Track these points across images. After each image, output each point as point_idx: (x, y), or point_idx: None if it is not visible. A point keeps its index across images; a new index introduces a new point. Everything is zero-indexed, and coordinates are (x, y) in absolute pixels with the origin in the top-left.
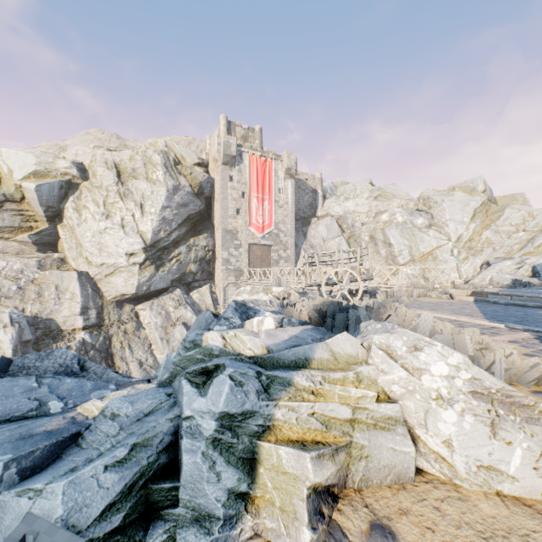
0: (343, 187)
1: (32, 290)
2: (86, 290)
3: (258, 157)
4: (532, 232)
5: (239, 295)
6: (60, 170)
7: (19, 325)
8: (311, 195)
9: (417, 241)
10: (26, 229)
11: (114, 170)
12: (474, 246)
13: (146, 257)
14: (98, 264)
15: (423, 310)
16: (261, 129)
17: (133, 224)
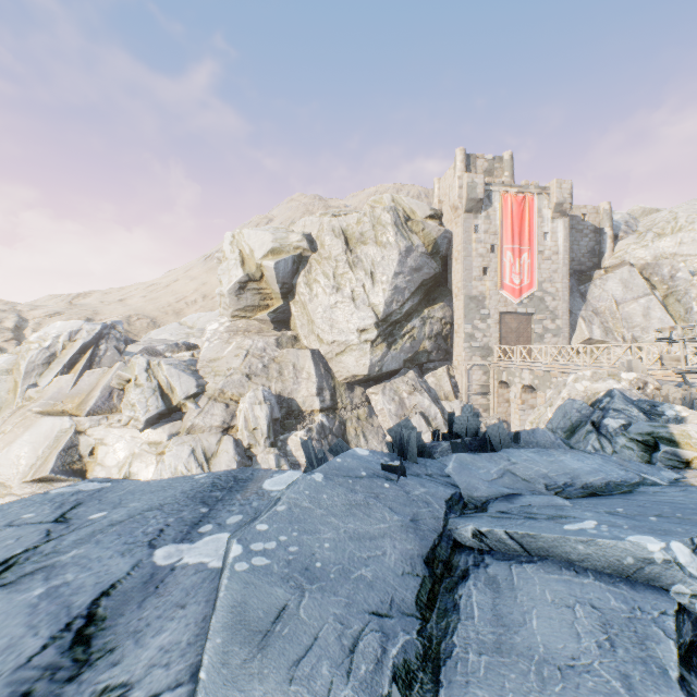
0: (649, 218)
1: (274, 369)
2: (319, 370)
3: (513, 194)
4: None
5: (576, 381)
6: (292, 245)
7: (270, 403)
8: (591, 236)
9: None
10: (263, 308)
11: (342, 237)
12: None
13: (378, 333)
14: (329, 342)
15: None
16: (511, 155)
17: (363, 296)
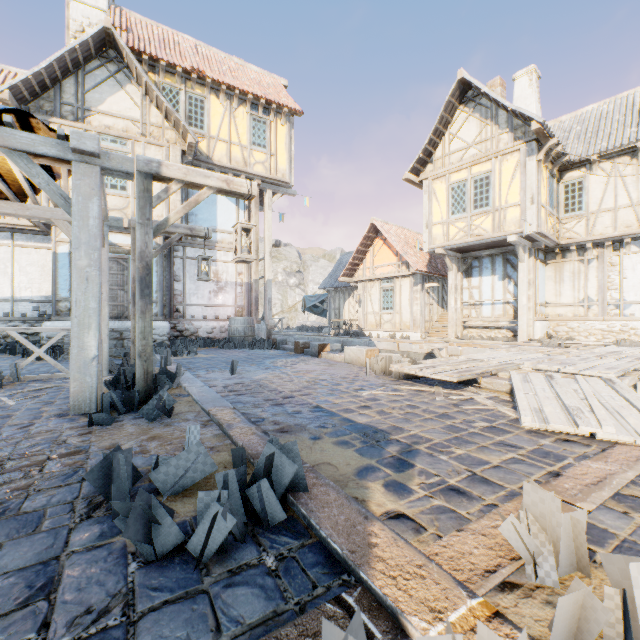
0: None
1: None
2: None
3: None
4: None
5: None
6: None
7: None
8: None
9: (288, 297)
10: None
11: None
12: None
13: None
14: None
15: None
16: None
17: None
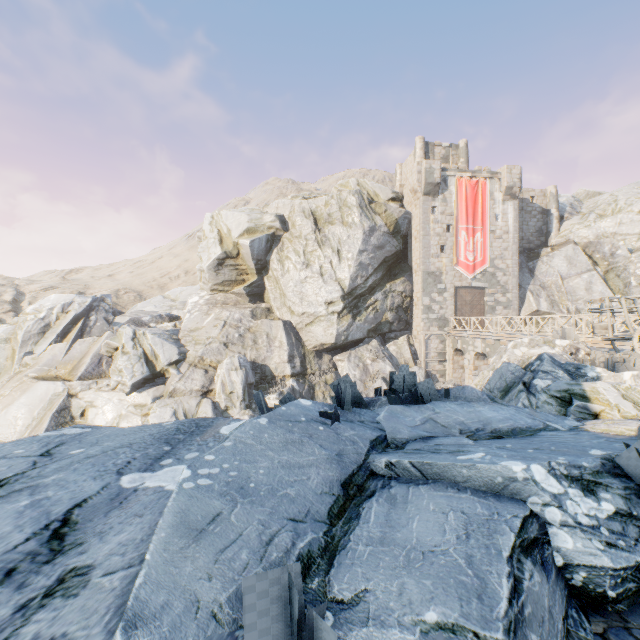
0: (592, 200)
1: (249, 338)
2: (291, 339)
3: (467, 179)
4: None
5: (515, 347)
6: (266, 225)
7: (245, 369)
8: (539, 217)
9: None
10: (240, 282)
11: (311, 218)
12: None
13: (343, 305)
14: (299, 313)
15: None
16: (466, 143)
17: (331, 272)
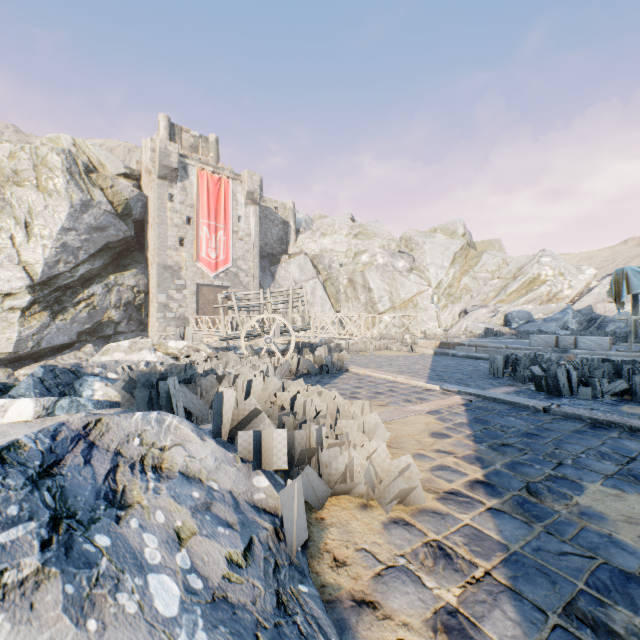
0: (320, 221)
1: None
2: None
3: (210, 173)
4: (505, 279)
5: (106, 354)
6: None
7: None
8: (281, 227)
9: (398, 286)
10: None
11: None
12: (454, 293)
13: (32, 298)
14: None
15: (364, 368)
16: (217, 139)
17: (11, 251)
